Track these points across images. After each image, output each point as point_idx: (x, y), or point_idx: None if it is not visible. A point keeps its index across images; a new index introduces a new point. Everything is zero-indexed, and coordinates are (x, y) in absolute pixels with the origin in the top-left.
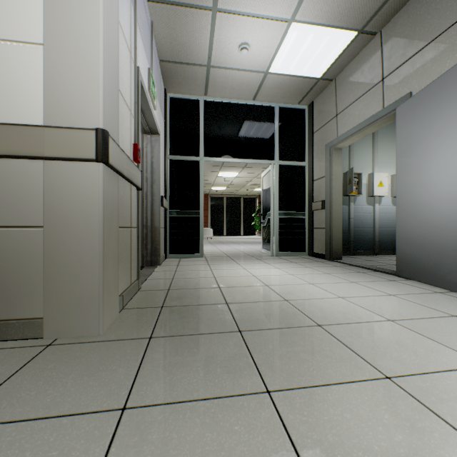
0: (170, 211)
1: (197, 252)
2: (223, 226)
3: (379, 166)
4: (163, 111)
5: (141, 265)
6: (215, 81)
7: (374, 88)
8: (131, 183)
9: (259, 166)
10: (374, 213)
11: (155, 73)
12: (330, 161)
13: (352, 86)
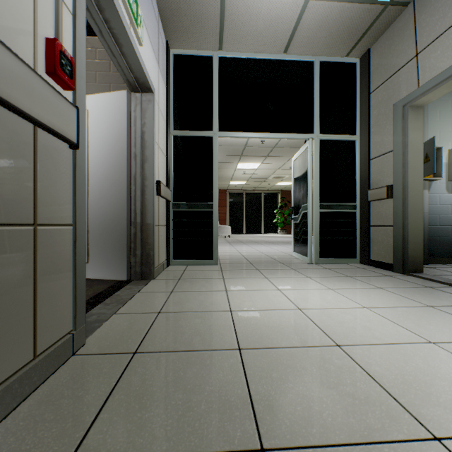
0: (174, 204)
1: (209, 257)
2: (243, 223)
3: None
4: (162, 68)
5: (126, 279)
6: (232, 22)
7: None
8: (15, 113)
9: (284, 154)
10: None
11: None
12: (403, 126)
13: None
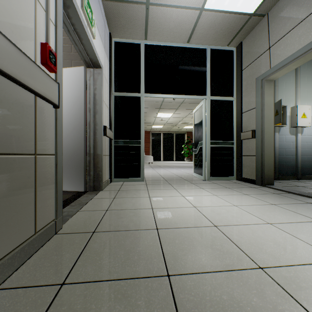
0: (115, 141)
1: (138, 176)
2: (161, 154)
3: (301, 100)
4: (107, 51)
5: (83, 191)
6: (153, 22)
7: None
8: (26, 90)
9: (188, 107)
10: (297, 142)
11: (95, 5)
12: (261, 92)
13: (290, 14)
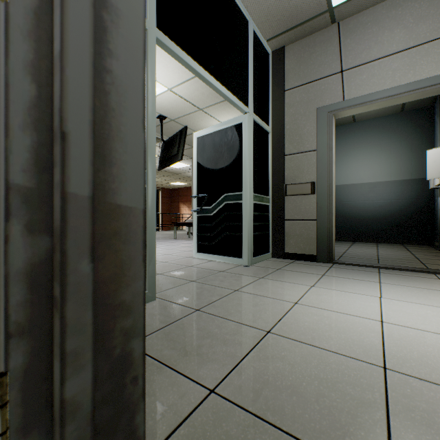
0: None
1: None
2: None
3: None
4: None
5: None
6: None
7: (427, 44)
8: None
9: None
10: None
11: None
12: (328, 130)
13: (378, 37)
